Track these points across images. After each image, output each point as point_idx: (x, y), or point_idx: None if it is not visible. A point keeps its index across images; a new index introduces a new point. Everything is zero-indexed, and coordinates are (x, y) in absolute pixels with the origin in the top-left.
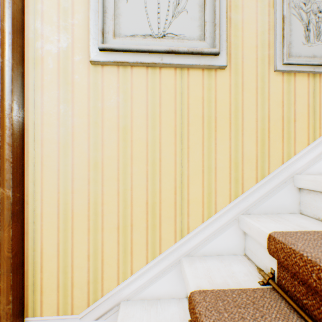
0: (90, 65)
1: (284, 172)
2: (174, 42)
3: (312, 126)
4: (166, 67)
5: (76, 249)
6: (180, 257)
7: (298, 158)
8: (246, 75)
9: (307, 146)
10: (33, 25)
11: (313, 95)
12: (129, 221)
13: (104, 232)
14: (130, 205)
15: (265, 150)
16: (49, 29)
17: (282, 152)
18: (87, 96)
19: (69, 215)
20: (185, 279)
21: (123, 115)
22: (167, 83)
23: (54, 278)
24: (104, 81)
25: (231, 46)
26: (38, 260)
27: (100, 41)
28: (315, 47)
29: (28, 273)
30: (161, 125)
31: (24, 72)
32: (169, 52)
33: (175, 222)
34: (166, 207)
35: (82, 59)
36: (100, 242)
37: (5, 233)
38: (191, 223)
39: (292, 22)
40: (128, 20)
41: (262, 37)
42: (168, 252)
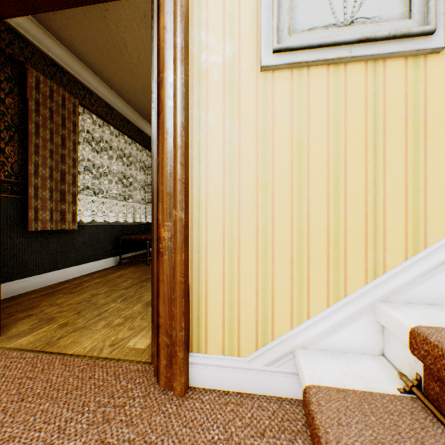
0: (259, 72)
1: None
2: (366, 28)
3: None
4: (353, 62)
5: (243, 283)
6: (373, 302)
7: None
8: None
9: None
10: (197, 37)
11: None
12: (304, 253)
13: (275, 266)
14: (306, 235)
15: None
16: (213, 39)
17: None
18: (255, 109)
19: (234, 244)
20: (392, 321)
21: (297, 127)
22: (354, 82)
23: (219, 314)
24: (274, 89)
25: None
26: (203, 292)
27: (275, 41)
28: None
29: (192, 305)
30: (346, 135)
31: (189, 89)
32: (361, 41)
33: (365, 258)
34: (353, 238)
35: (249, 66)
36: (270, 277)
37: (178, 256)
38: (389, 260)
39: None
40: (305, 11)
41: None
42: (356, 295)
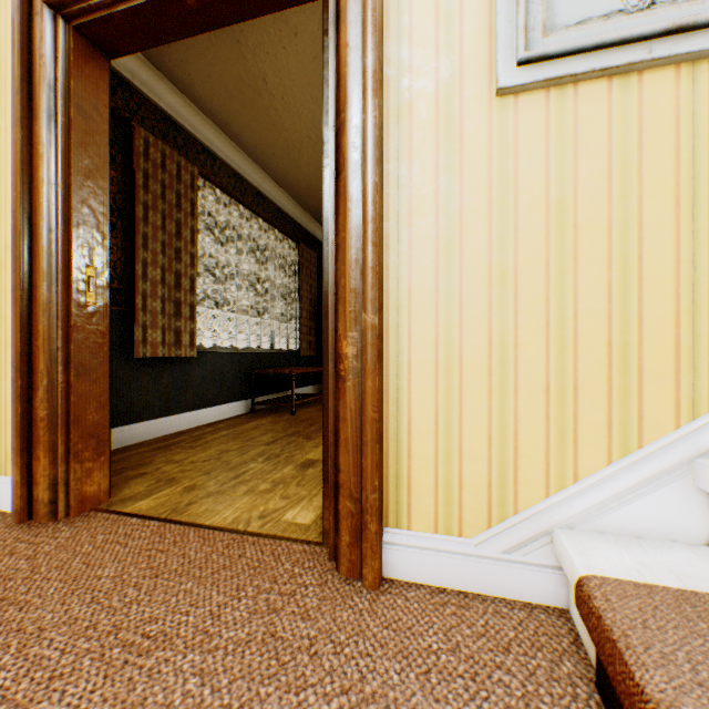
0: (492, 98)
1: None
2: (679, 10)
3: None
4: (654, 68)
5: (467, 425)
6: (690, 458)
7: None
8: None
9: None
10: (395, 55)
11: None
12: (568, 378)
13: (519, 398)
14: (571, 349)
15: None
16: (420, 55)
17: None
18: (487, 155)
19: (454, 365)
20: None
21: (557, 180)
22: (655, 100)
23: (429, 471)
24: (518, 123)
25: None
26: (404, 437)
27: (522, 47)
28: None
29: (388, 457)
30: (642, 188)
31: (382, 133)
32: (669, 33)
33: (675, 385)
34: (654, 353)
35: (477, 91)
36: (510, 416)
37: (368, 382)
38: None
39: None
40: None
41: None
42: (659, 446)
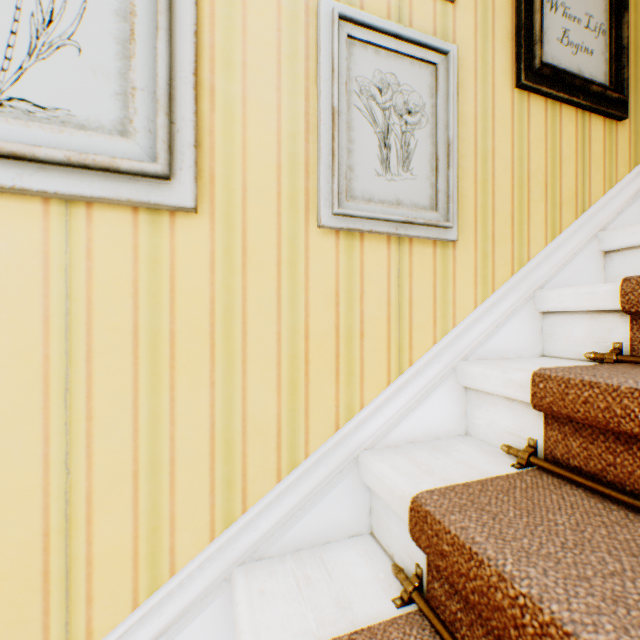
0: None
1: (340, 448)
2: (30, 127)
3: (396, 345)
4: (15, 193)
5: None
6: None
7: (369, 415)
8: (255, 231)
9: (387, 387)
10: None
11: (398, 281)
12: None
13: None
14: None
15: (300, 403)
16: None
17: (337, 404)
18: None
19: None
20: None
21: None
22: (17, 238)
23: None
24: None
25: (216, 156)
26: None
27: None
28: (401, 183)
29: None
30: None
31: None
32: (6, 156)
33: (46, 630)
34: (16, 592)
35: None
36: None
37: None
38: (101, 619)
39: (356, 124)
40: None
41: (292, 147)
42: None
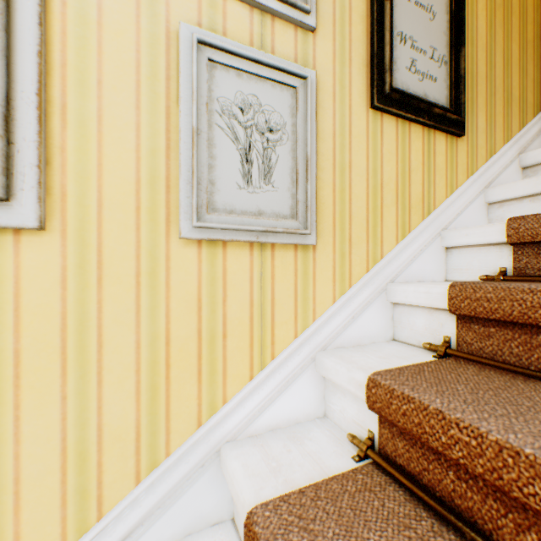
0: None
1: (202, 444)
2: None
3: (259, 342)
4: None
5: None
6: None
7: (231, 410)
8: (112, 245)
9: (250, 381)
10: None
11: (261, 284)
12: None
13: None
14: None
15: (161, 406)
16: None
17: (199, 402)
18: None
19: None
20: None
21: None
22: None
23: None
24: None
25: (69, 173)
26: None
27: None
28: (263, 195)
29: None
30: None
31: None
32: None
33: None
34: None
35: None
36: None
37: None
38: None
39: (218, 141)
40: None
41: (152, 163)
42: None
